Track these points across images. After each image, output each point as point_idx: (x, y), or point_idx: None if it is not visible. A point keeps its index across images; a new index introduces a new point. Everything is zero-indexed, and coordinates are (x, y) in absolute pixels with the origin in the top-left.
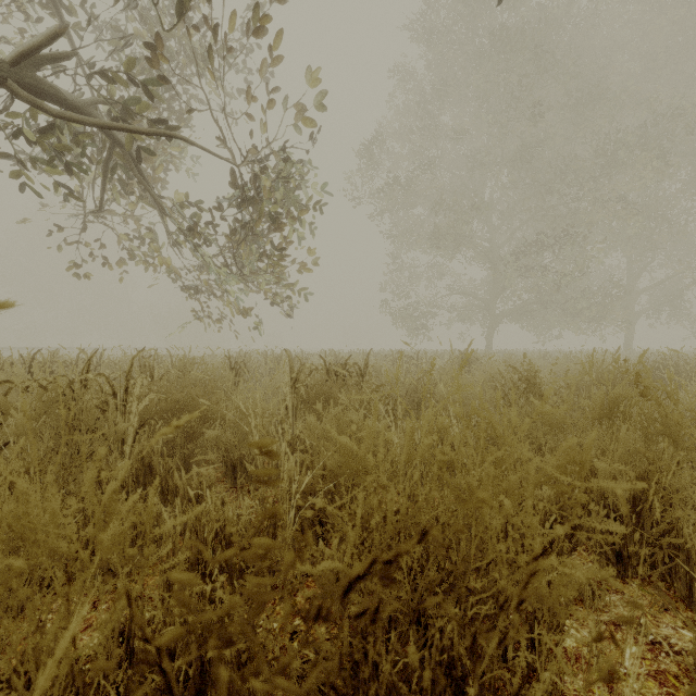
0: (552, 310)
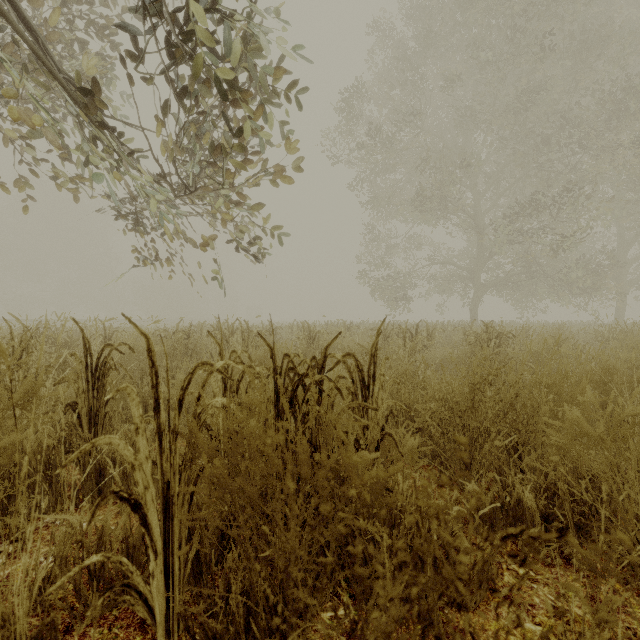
0: (539, 280)
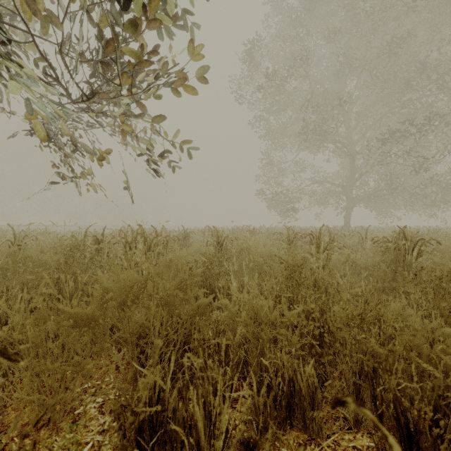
0: (398, 194)
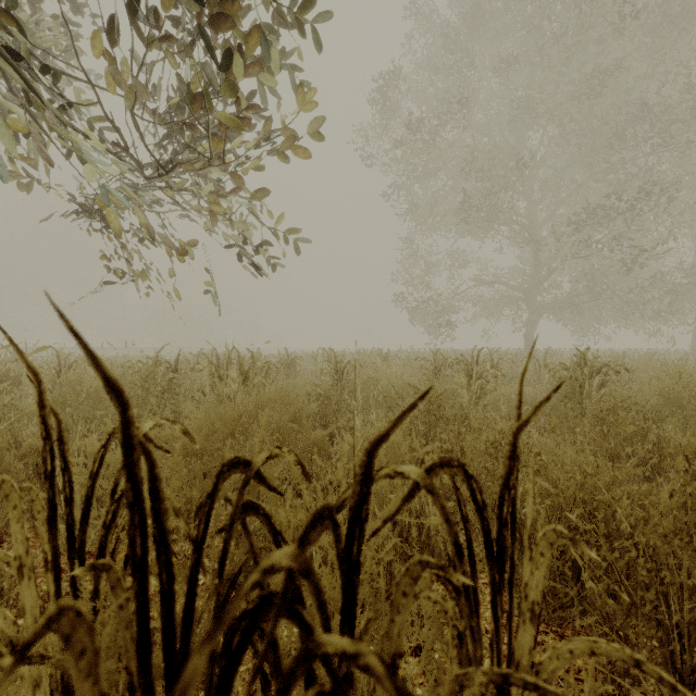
0: (604, 301)
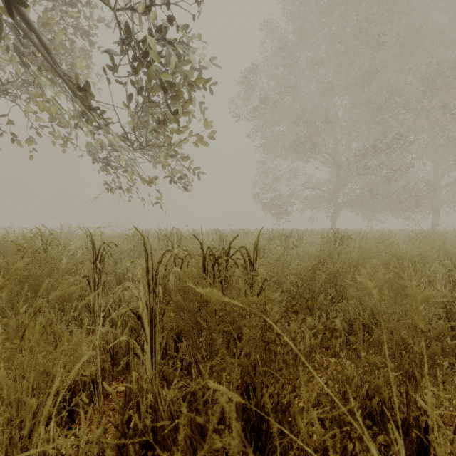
0: (379, 200)
